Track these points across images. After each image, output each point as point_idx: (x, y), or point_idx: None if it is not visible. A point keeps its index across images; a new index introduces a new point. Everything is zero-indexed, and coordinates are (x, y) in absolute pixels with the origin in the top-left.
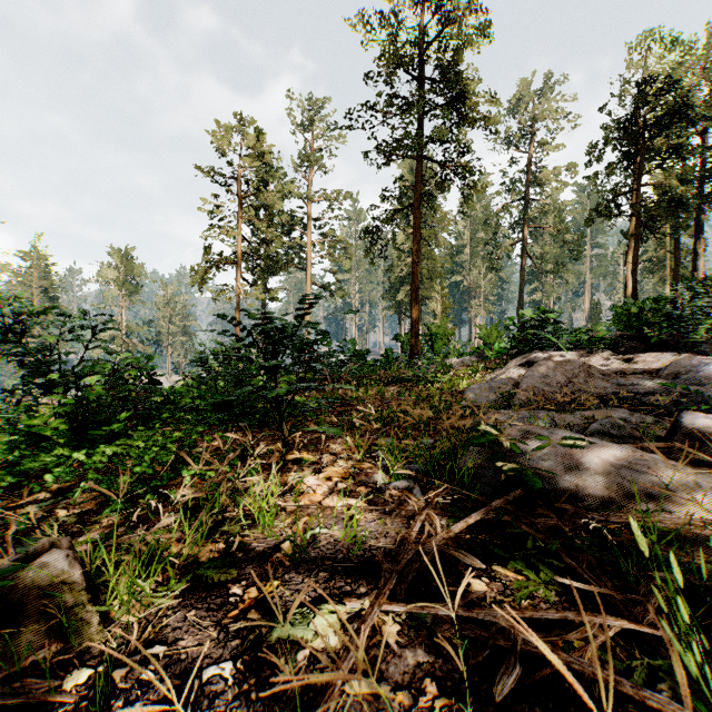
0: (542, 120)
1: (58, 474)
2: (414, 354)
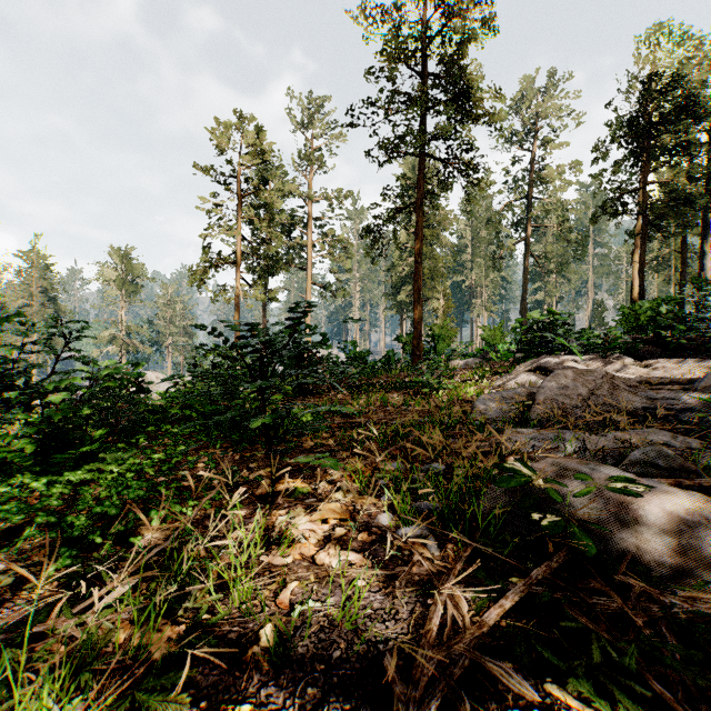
0: (545, 118)
1: (3, 515)
2: (416, 356)
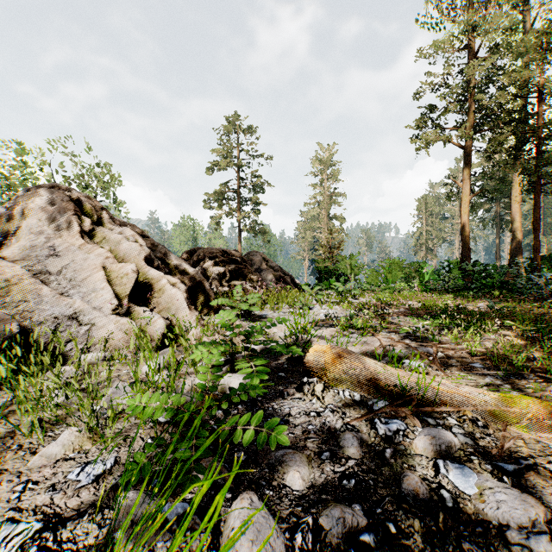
0: None
1: None
2: None
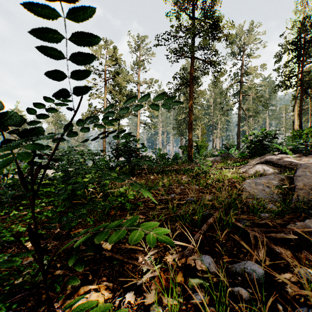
0: (249, 44)
1: None
2: (190, 155)
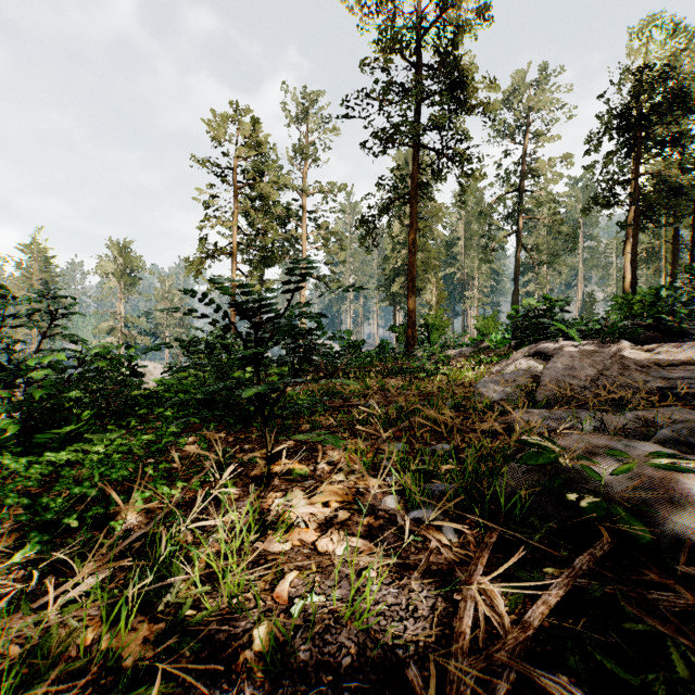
0: (537, 111)
1: None
2: (410, 345)
